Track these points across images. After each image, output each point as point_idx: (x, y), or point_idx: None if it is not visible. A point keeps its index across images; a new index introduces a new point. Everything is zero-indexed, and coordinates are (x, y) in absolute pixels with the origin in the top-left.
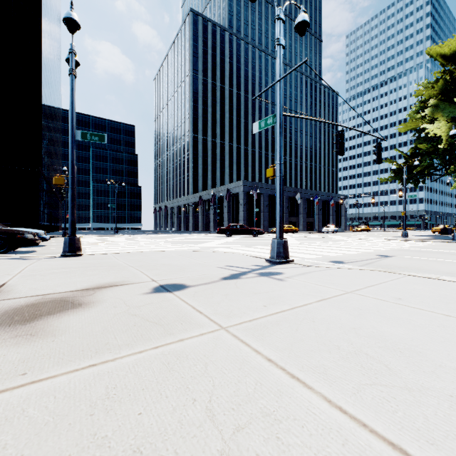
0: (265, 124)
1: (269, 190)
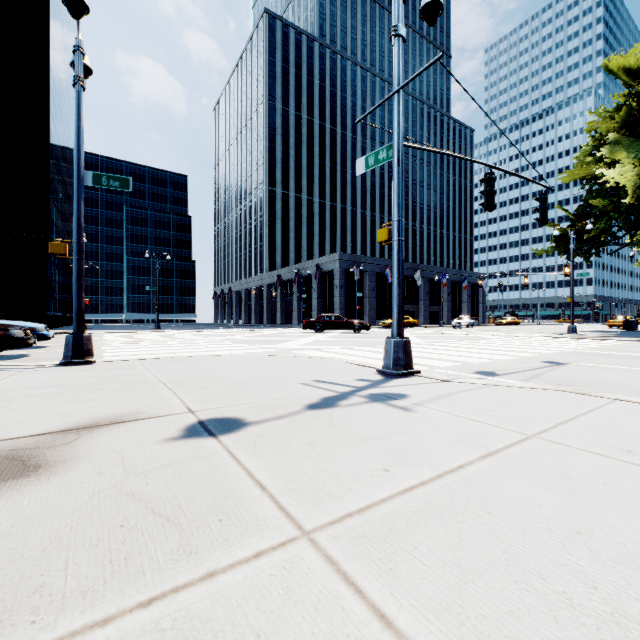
0: (375, 160)
1: (377, 266)
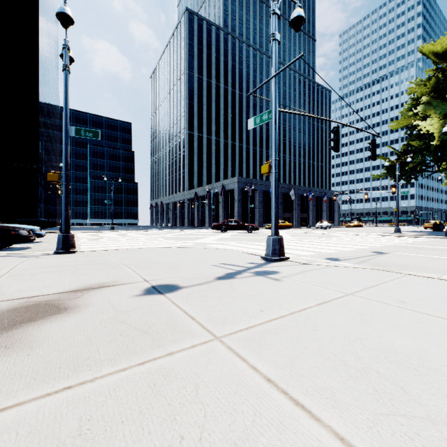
0: (260, 120)
1: (264, 186)
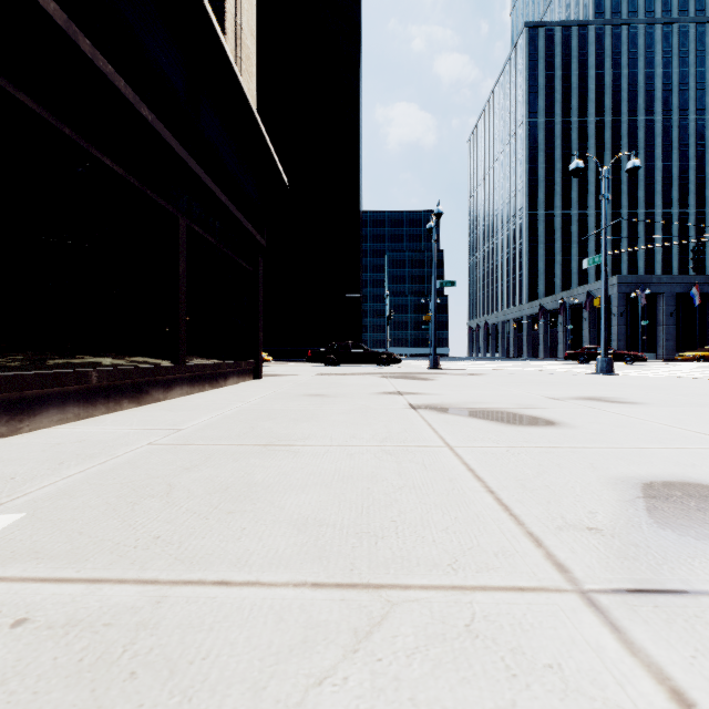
0: (592, 262)
1: (677, 286)
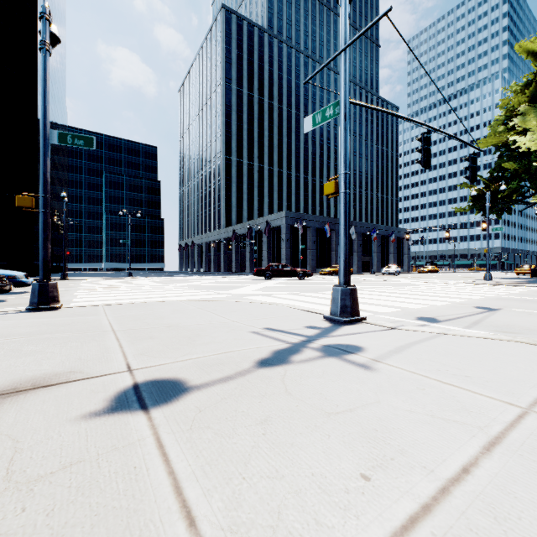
0: (322, 117)
1: (317, 223)
